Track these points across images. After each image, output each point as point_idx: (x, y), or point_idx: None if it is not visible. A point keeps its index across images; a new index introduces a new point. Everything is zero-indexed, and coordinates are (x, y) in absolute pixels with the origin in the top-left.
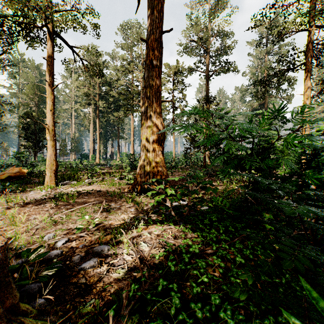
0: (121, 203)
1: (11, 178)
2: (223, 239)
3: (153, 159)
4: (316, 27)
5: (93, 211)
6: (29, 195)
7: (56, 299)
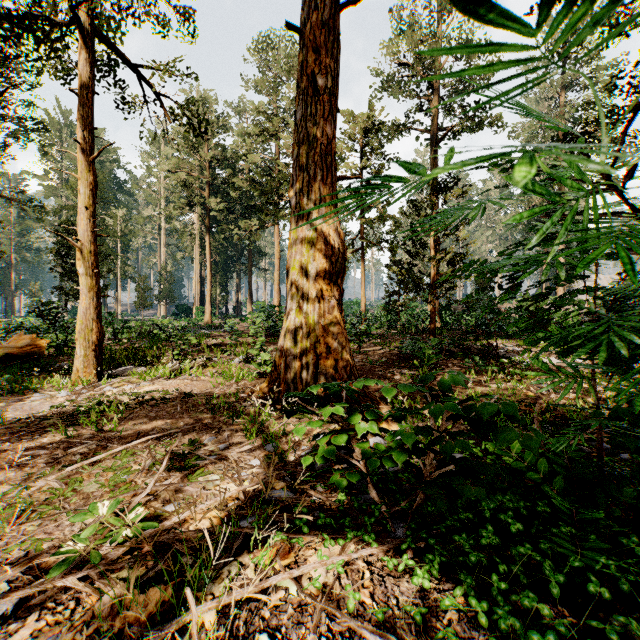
0: (232, 434)
1: (13, 358)
2: None
3: (317, 318)
4: None
5: (151, 464)
6: (27, 404)
7: None
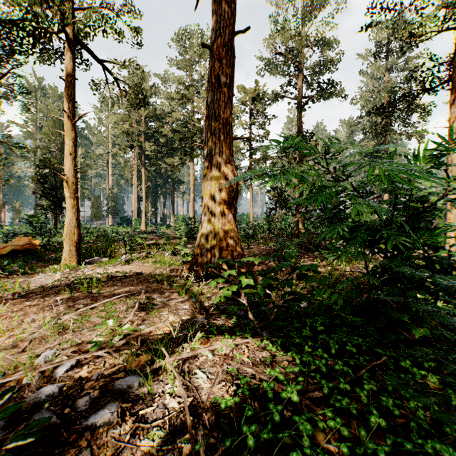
0: (170, 294)
1: (17, 253)
2: (340, 371)
3: (220, 225)
4: None
5: (126, 308)
6: (37, 280)
7: None
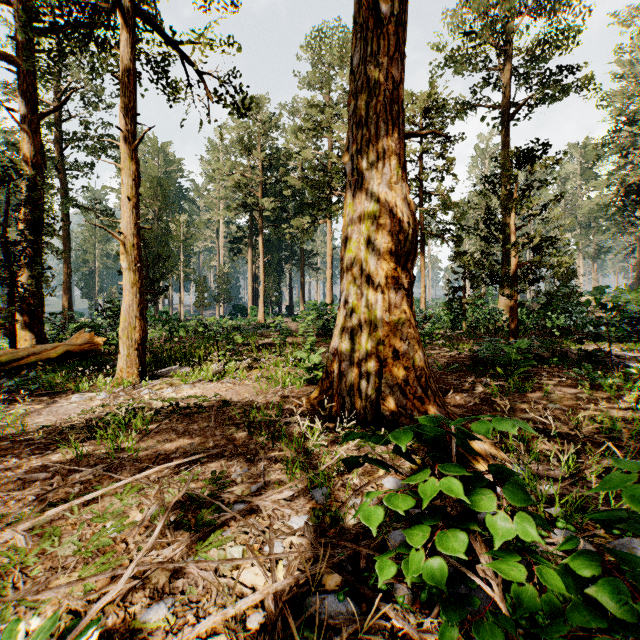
0: (269, 465)
1: (72, 356)
2: None
3: (380, 313)
4: None
5: (154, 513)
6: (63, 406)
7: None
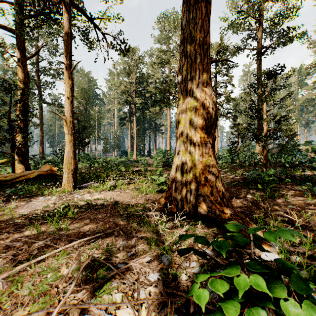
0: (138, 240)
1: (42, 176)
2: None
3: (197, 157)
4: None
5: (74, 269)
6: (34, 203)
7: None
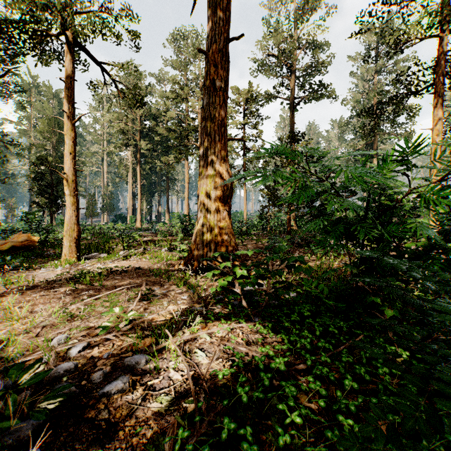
0: (169, 286)
1: (16, 249)
2: (322, 347)
3: (216, 222)
4: (450, 32)
5: (128, 299)
6: (39, 274)
7: (60, 448)
